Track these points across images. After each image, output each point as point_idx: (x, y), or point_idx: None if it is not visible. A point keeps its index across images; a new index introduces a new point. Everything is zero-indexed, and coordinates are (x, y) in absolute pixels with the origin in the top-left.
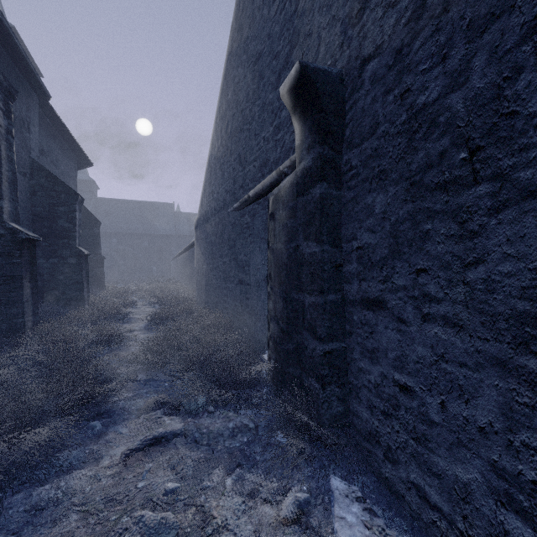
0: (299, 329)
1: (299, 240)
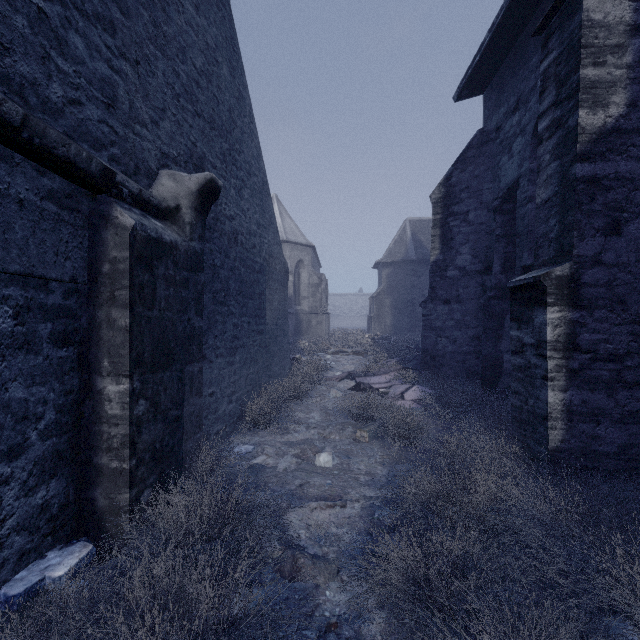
0: (185, 403)
1: (192, 314)
